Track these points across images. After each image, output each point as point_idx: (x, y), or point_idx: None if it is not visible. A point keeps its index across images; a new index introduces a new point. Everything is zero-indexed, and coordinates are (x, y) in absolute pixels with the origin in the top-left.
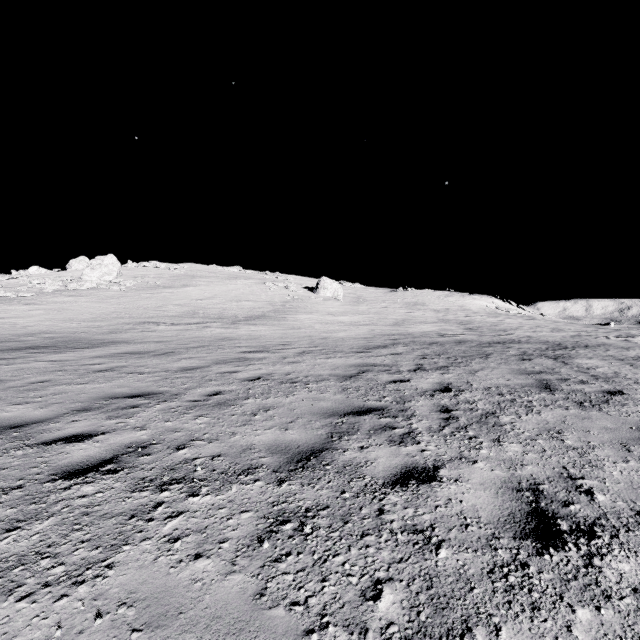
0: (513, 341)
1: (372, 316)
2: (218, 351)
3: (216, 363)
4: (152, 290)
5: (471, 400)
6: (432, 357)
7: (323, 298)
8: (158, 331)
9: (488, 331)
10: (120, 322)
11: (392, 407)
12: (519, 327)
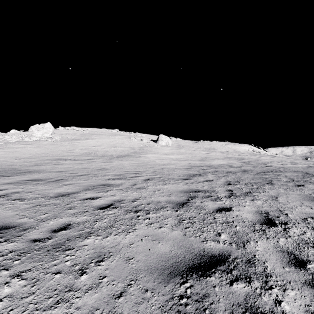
0: (276, 170)
1: (188, 155)
2: (92, 178)
3: (85, 189)
4: (69, 141)
5: (307, 240)
6: (234, 183)
7: (161, 145)
8: (63, 164)
9: (256, 164)
10: (44, 159)
11: (235, 254)
12: (272, 161)
